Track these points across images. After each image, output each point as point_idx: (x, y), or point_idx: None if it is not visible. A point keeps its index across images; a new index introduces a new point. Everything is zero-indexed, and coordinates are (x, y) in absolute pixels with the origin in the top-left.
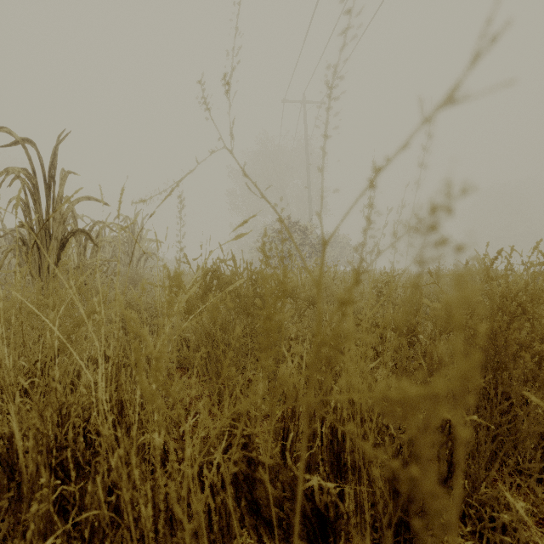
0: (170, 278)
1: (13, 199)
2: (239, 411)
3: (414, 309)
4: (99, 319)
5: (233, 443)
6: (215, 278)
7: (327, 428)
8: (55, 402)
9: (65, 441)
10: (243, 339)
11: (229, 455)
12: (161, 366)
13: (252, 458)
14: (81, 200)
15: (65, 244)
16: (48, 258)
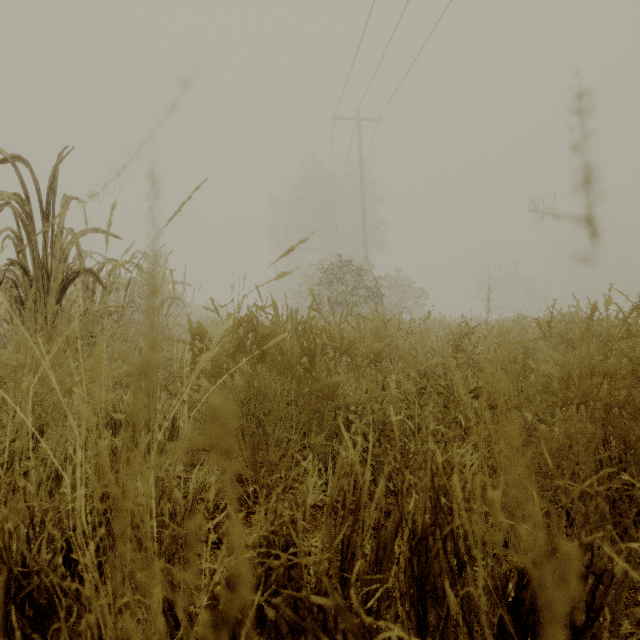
0: (192, 330)
1: (3, 231)
2: (281, 520)
3: (515, 373)
4: (79, 393)
5: (272, 579)
6: (250, 330)
7: (405, 544)
8: (23, 507)
9: (36, 564)
10: (286, 408)
11: (268, 584)
12: (126, 523)
13: (301, 599)
14: (86, 232)
15: (67, 287)
16: (7, 306)
